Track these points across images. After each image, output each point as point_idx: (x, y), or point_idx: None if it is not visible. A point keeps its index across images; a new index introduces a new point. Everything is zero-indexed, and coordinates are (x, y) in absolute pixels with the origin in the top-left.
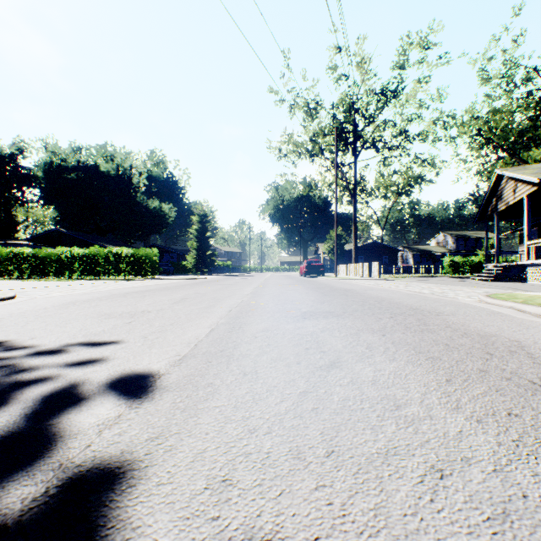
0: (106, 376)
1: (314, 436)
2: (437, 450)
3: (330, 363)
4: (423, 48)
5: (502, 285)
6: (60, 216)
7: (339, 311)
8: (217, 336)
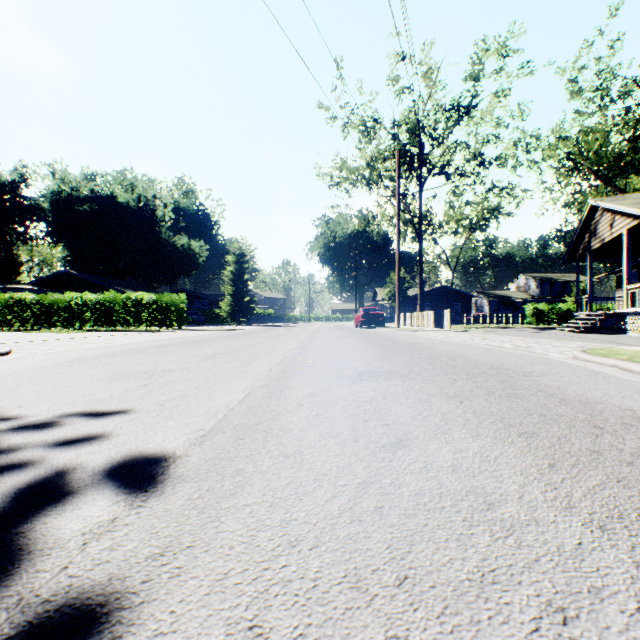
0: (104, 459)
1: (378, 552)
2: (552, 574)
3: (397, 440)
4: (501, 55)
5: (597, 337)
6: (70, 256)
7: (404, 370)
8: (253, 403)
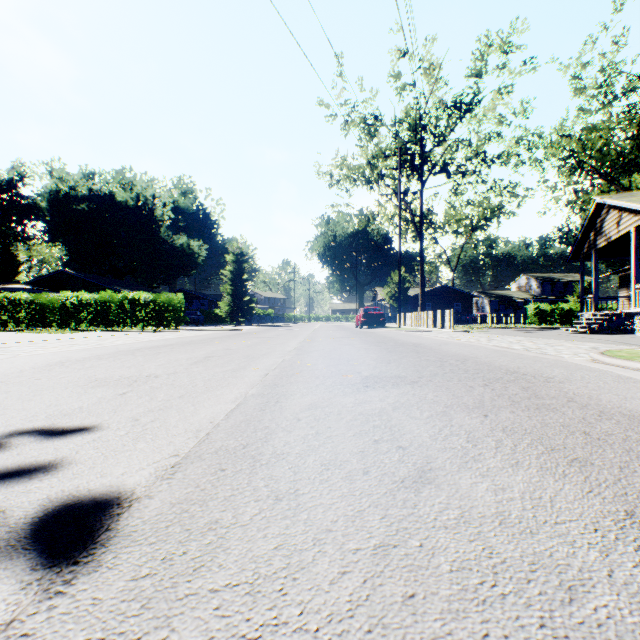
0: (38, 504)
1: None
2: None
3: (418, 471)
4: (504, 52)
5: (606, 338)
6: (69, 255)
7: (412, 375)
8: (242, 416)
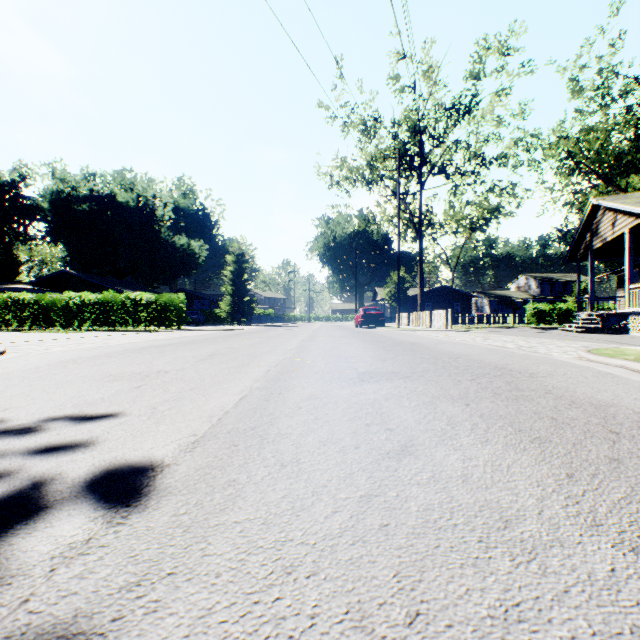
0: (86, 469)
1: (385, 581)
2: (586, 610)
3: (401, 446)
4: (502, 54)
5: (600, 337)
6: (70, 256)
7: (406, 371)
8: (249, 405)
